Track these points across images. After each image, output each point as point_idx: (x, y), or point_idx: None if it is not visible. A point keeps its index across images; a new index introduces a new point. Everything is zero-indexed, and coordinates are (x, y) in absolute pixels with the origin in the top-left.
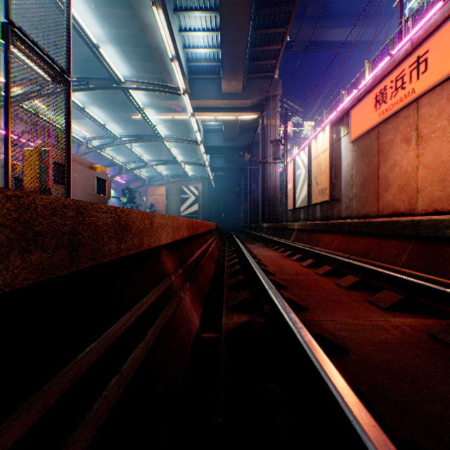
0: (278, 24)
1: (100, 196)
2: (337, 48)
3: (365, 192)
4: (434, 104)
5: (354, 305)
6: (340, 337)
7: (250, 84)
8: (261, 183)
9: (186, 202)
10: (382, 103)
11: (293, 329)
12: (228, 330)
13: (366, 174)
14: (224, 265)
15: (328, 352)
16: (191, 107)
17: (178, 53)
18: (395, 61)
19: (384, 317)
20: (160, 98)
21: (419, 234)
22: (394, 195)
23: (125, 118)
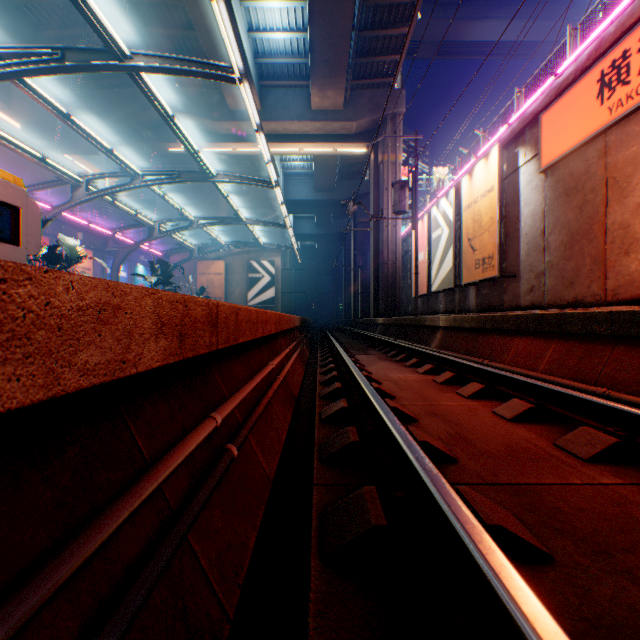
0: None
1: None
2: (486, 53)
3: (573, 259)
4: None
5: None
6: None
7: (356, 97)
8: (373, 253)
9: (257, 285)
10: (619, 85)
11: None
12: None
13: (577, 225)
14: (314, 406)
15: None
16: (256, 112)
17: (239, 36)
18: None
19: None
20: (213, 118)
21: None
22: None
23: (159, 151)
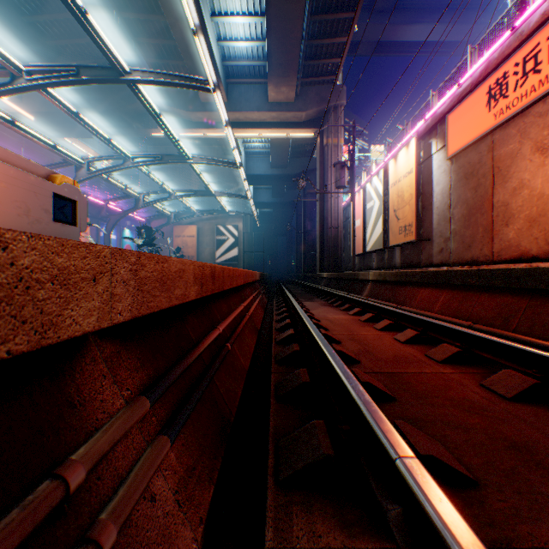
0: (344, 8)
1: (62, 226)
2: (414, 51)
3: (470, 228)
4: None
5: None
6: None
7: (305, 91)
8: (319, 220)
9: (223, 246)
10: (501, 98)
11: None
12: None
13: (473, 202)
14: (271, 336)
15: None
16: (226, 112)
17: (210, 45)
18: (523, 33)
19: None
20: (188, 109)
21: None
22: (520, 230)
23: (143, 136)
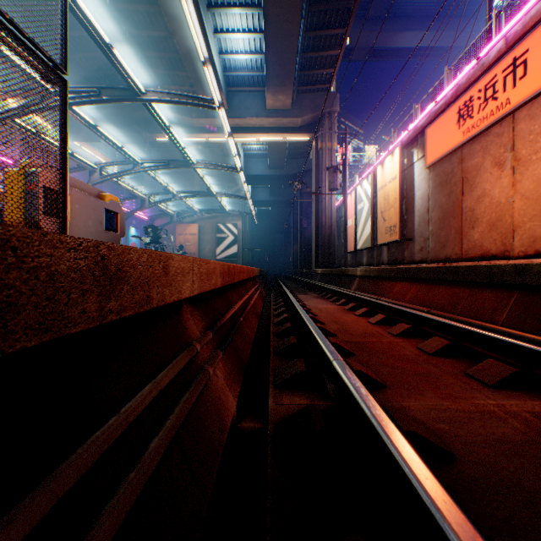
0: (336, 24)
1: (110, 233)
2: (406, 56)
3: (445, 229)
4: (535, 117)
5: (448, 380)
6: (439, 432)
7: (301, 99)
8: (314, 219)
9: (223, 243)
10: (468, 118)
11: (380, 433)
12: (277, 422)
13: (446, 207)
14: (270, 321)
15: (425, 459)
16: (229, 125)
17: (212, 59)
18: (484, 65)
19: (494, 399)
20: (191, 116)
21: (525, 282)
22: (483, 233)
23: (148, 140)
